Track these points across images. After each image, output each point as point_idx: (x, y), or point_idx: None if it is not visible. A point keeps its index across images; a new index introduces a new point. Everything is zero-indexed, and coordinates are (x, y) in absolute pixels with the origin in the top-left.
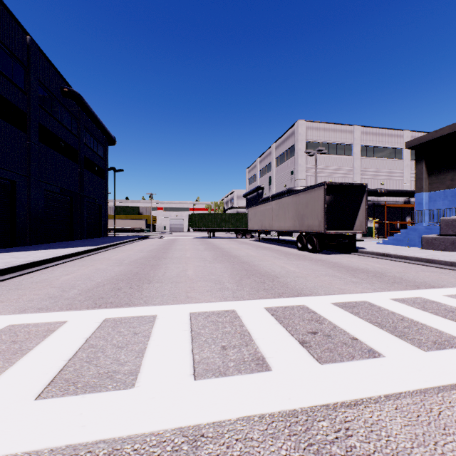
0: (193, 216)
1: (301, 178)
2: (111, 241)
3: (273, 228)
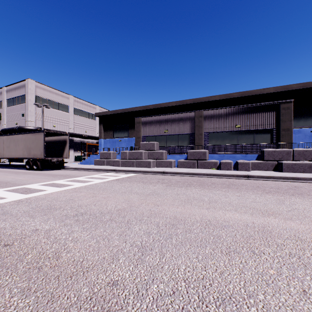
0: None
1: (32, 120)
2: None
3: (4, 156)
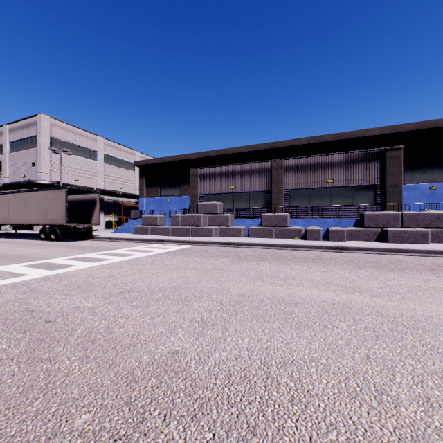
0: None
1: (45, 172)
2: None
3: (10, 221)
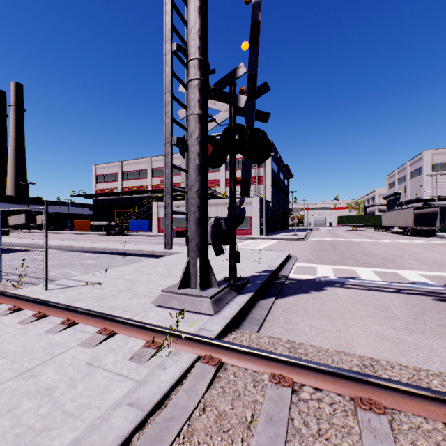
0: (341, 217)
1: (427, 190)
2: (303, 231)
3: (394, 225)
